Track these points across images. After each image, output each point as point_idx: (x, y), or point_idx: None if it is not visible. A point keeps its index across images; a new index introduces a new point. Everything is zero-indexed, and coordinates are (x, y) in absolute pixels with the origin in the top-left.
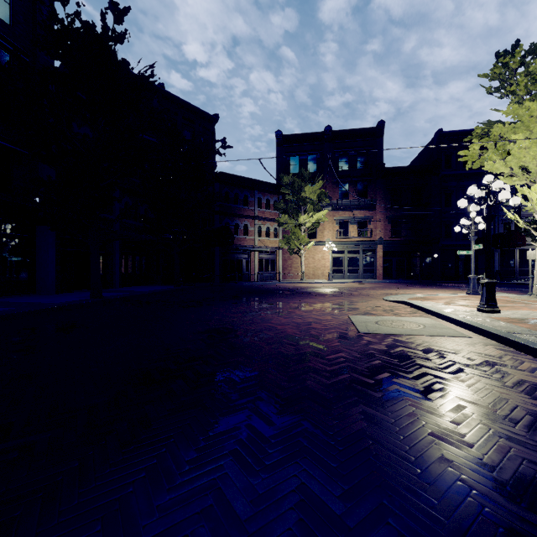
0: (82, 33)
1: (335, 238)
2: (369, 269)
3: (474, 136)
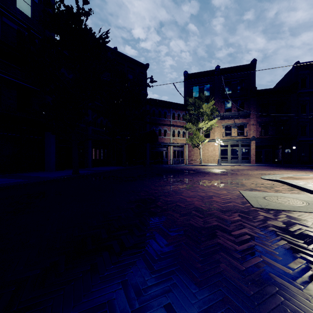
0: (65, 13)
1: (222, 137)
2: (245, 157)
3: None
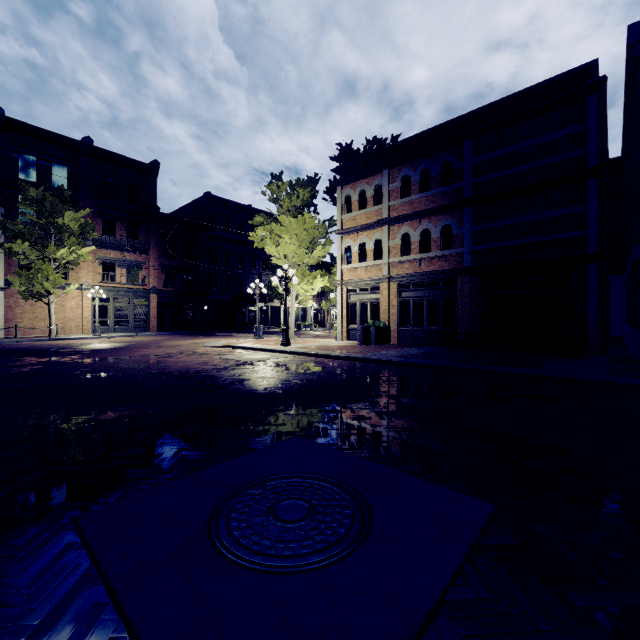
0: None
1: (96, 282)
2: (141, 321)
3: (255, 222)
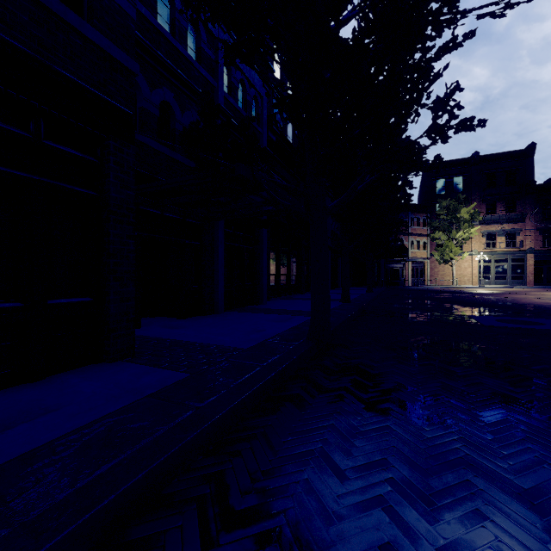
0: None
1: (481, 249)
2: (518, 276)
3: None
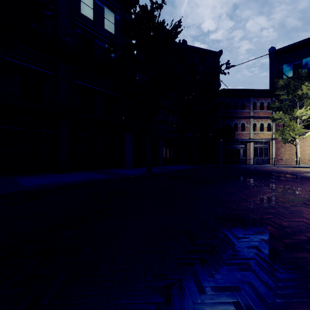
0: (140, 13)
1: None
2: None
3: None
